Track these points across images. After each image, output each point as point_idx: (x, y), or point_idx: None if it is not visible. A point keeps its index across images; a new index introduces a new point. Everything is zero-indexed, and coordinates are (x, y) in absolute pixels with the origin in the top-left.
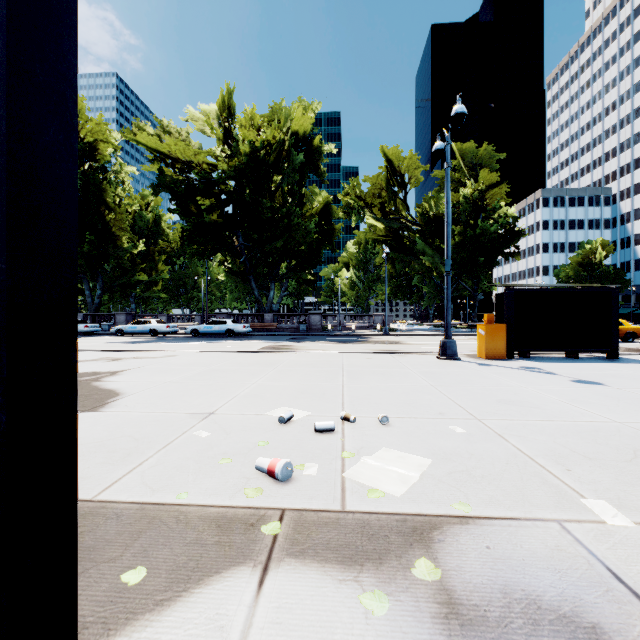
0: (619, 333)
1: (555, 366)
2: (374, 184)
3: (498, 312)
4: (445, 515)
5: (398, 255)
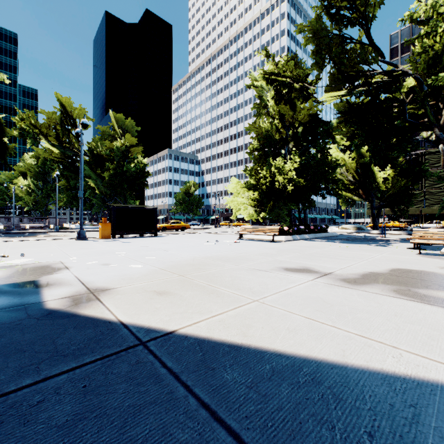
0: (180, 227)
1: (127, 239)
2: (50, 118)
3: (111, 217)
4: (30, 263)
5: (72, 174)
